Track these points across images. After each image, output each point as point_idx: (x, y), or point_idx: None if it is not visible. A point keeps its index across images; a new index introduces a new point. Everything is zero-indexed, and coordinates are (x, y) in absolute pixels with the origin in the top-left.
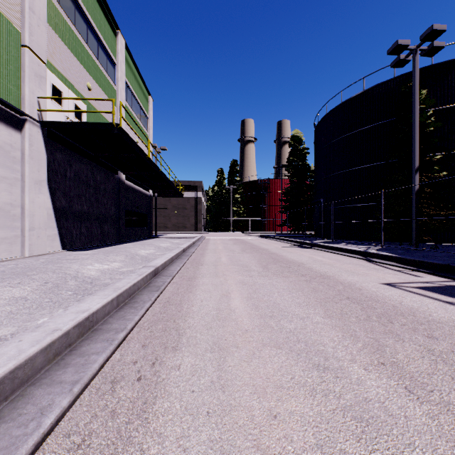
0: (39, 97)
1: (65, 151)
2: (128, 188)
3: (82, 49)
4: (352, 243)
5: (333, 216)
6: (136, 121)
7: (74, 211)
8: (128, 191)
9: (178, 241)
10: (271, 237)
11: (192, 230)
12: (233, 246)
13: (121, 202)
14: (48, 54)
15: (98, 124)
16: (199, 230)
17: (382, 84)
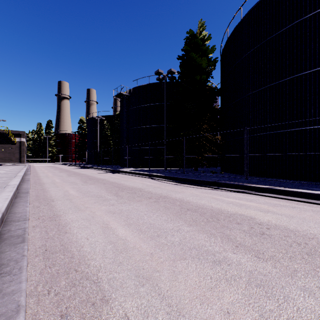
0: None
1: None
2: None
3: None
4: (90, 165)
5: (86, 156)
6: None
7: None
8: None
9: (16, 166)
10: (66, 164)
11: (17, 162)
12: (46, 166)
13: None
14: None
15: None
16: (23, 162)
17: (103, 116)
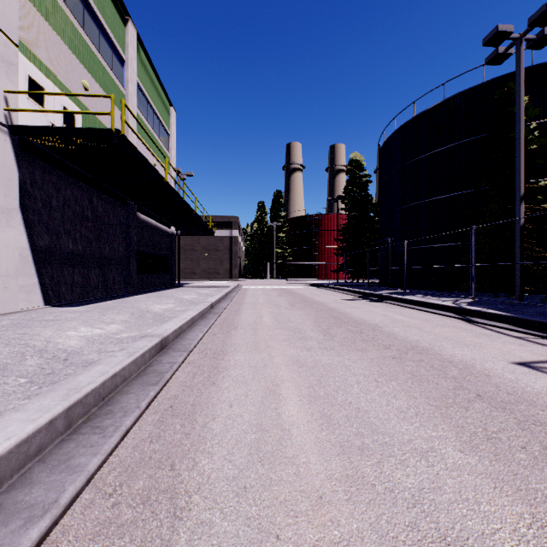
0: (6, 90)
1: (49, 170)
2: (142, 223)
3: (76, 34)
4: (432, 294)
5: (405, 259)
6: (153, 137)
7: (63, 252)
8: (142, 227)
9: (208, 291)
10: (326, 285)
11: (226, 277)
12: (278, 298)
13: (131, 241)
14: (23, 34)
15: (91, 131)
16: (235, 277)
17: (468, 91)
